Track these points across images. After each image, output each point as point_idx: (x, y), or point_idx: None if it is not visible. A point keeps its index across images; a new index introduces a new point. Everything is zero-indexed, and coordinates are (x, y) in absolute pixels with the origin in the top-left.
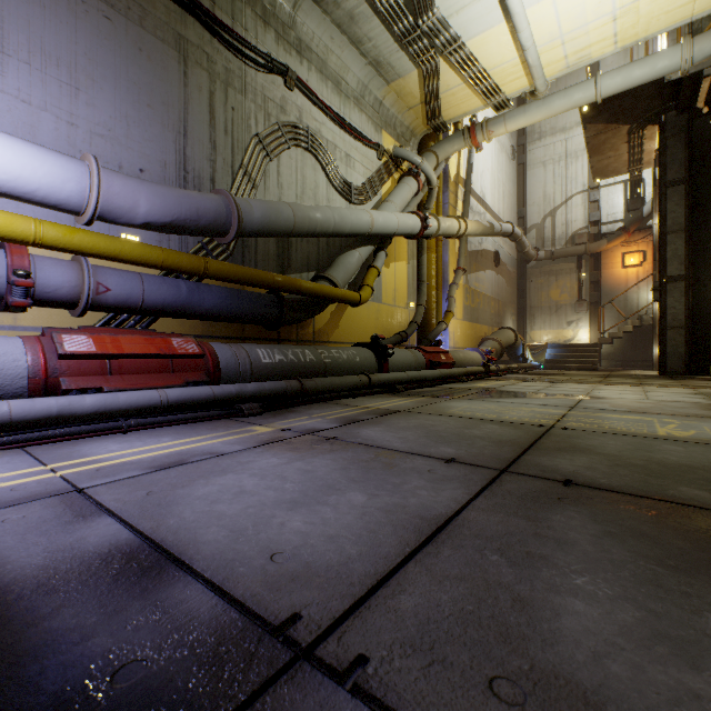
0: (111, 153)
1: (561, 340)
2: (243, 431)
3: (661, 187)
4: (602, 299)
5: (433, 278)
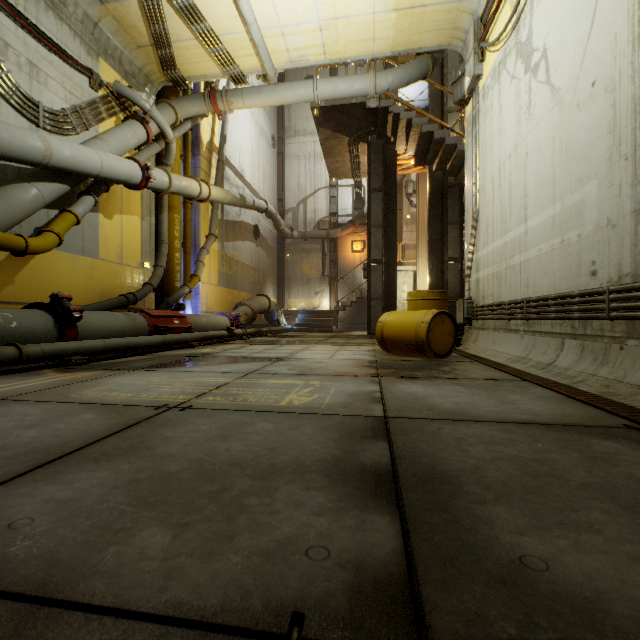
0: None
1: (311, 307)
2: None
3: (369, 191)
4: (339, 275)
5: (177, 239)
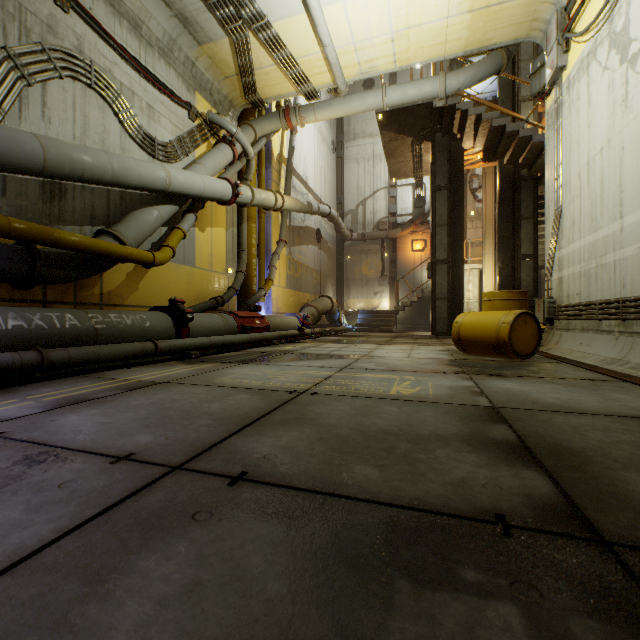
0: None
1: (370, 307)
2: None
3: (433, 190)
4: (398, 275)
5: (254, 246)
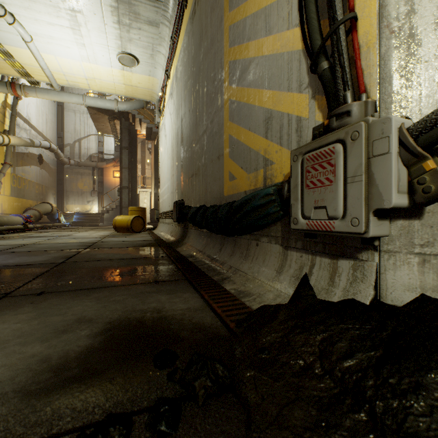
0: None
1: (85, 210)
2: None
3: (121, 148)
4: (105, 191)
5: None
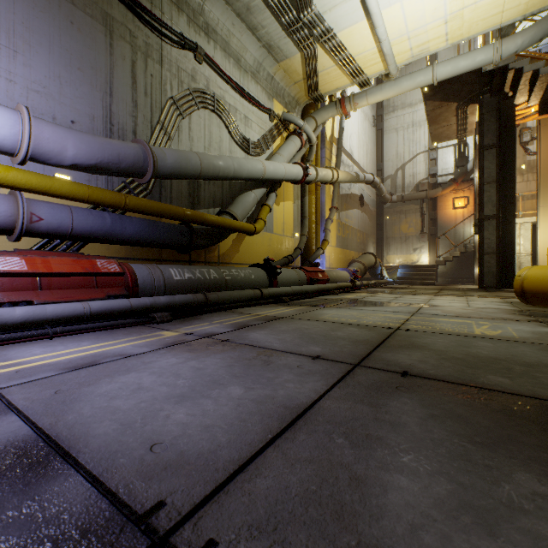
0: (46, 107)
1: (409, 262)
2: (153, 336)
3: (480, 149)
4: (438, 232)
5: (313, 214)
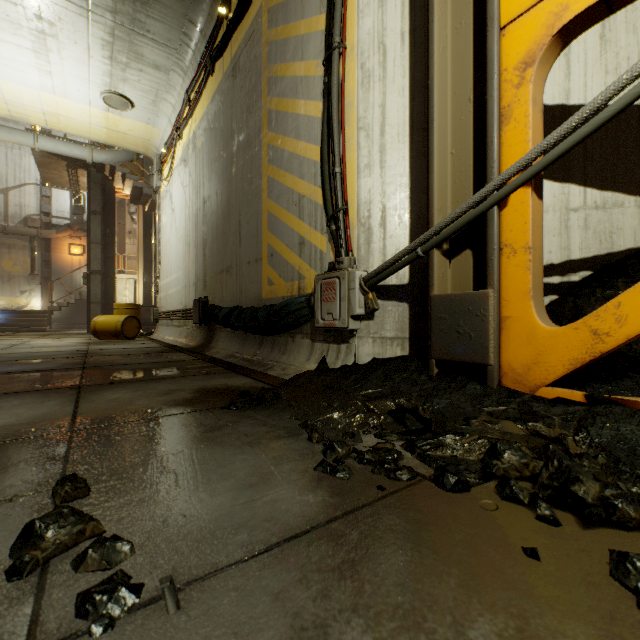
0: None
1: (15, 306)
2: None
3: (89, 212)
4: (54, 276)
5: None
